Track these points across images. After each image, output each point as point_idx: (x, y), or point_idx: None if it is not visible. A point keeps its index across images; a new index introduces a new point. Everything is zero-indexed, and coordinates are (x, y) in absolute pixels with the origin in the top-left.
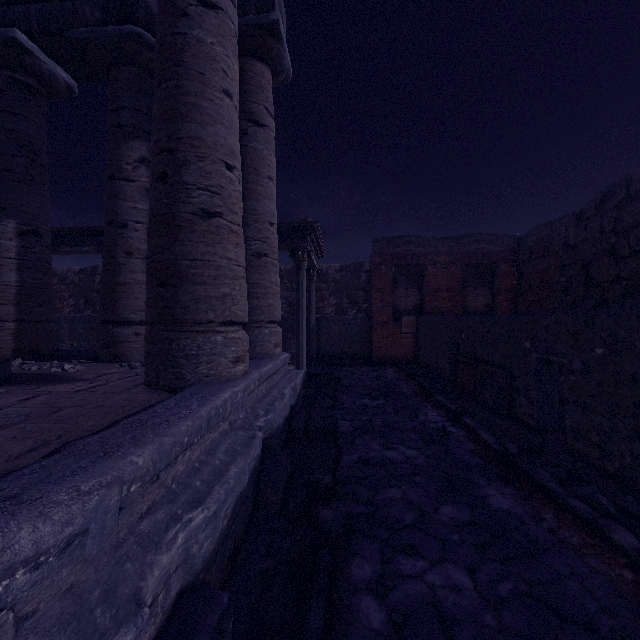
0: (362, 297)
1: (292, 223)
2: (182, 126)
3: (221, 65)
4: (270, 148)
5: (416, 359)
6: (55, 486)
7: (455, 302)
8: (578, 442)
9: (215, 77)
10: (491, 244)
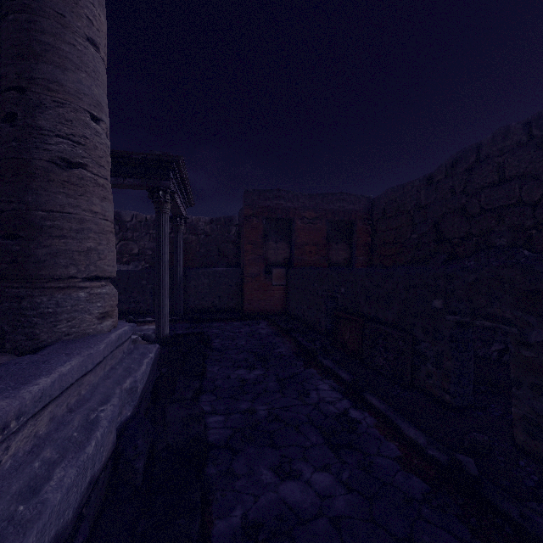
0: (232, 250)
1: (150, 154)
2: None
3: None
4: None
5: (286, 310)
6: None
7: (320, 255)
8: (540, 441)
9: None
10: (351, 203)
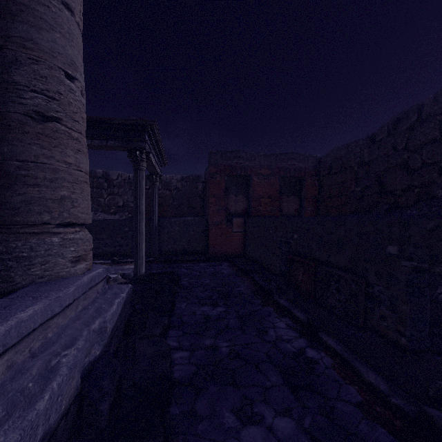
0: (199, 202)
1: (128, 120)
2: None
3: None
4: None
5: (244, 253)
6: None
7: (274, 207)
8: None
9: None
10: (300, 162)
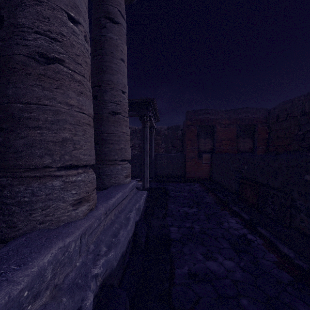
0: (179, 143)
1: (140, 99)
2: None
3: None
4: (122, 39)
5: (210, 178)
6: None
7: (232, 146)
8: None
9: None
10: (253, 113)
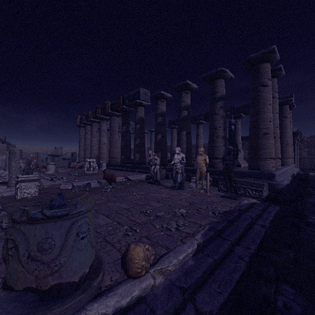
0: None
1: (292, 132)
2: (283, 134)
3: (288, 125)
4: (291, 125)
5: None
6: (287, 166)
7: None
8: None
9: (287, 127)
10: None
